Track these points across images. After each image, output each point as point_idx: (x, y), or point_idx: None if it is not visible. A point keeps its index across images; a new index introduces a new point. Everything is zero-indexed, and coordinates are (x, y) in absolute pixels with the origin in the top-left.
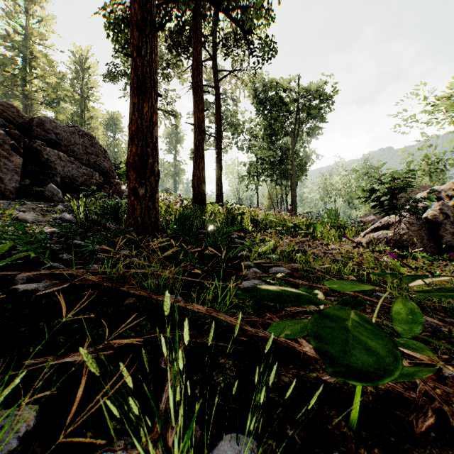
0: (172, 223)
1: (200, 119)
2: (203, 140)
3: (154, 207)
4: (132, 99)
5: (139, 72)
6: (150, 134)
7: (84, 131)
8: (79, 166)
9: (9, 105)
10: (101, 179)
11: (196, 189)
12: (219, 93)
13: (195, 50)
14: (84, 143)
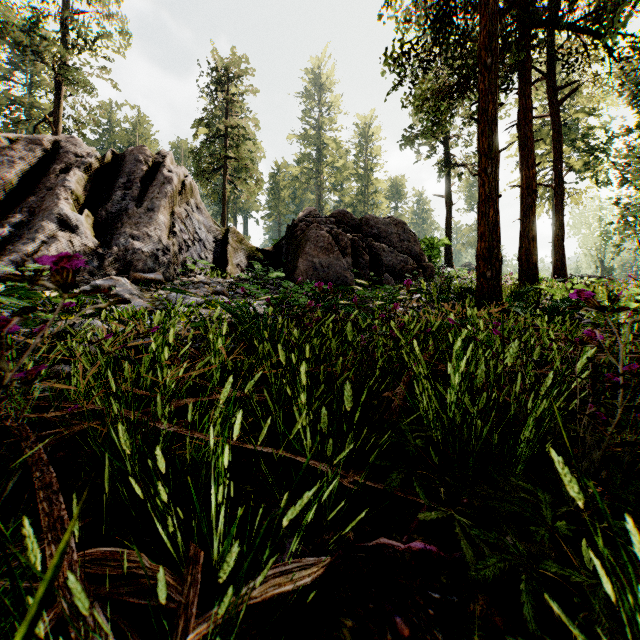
0: (507, 299)
1: (529, 178)
2: (534, 202)
3: (498, 285)
4: (480, 209)
5: (485, 187)
6: (494, 231)
7: (397, 220)
8: (396, 254)
9: (344, 212)
10: (414, 264)
11: (523, 264)
12: (558, 121)
13: (522, 95)
14: (398, 231)
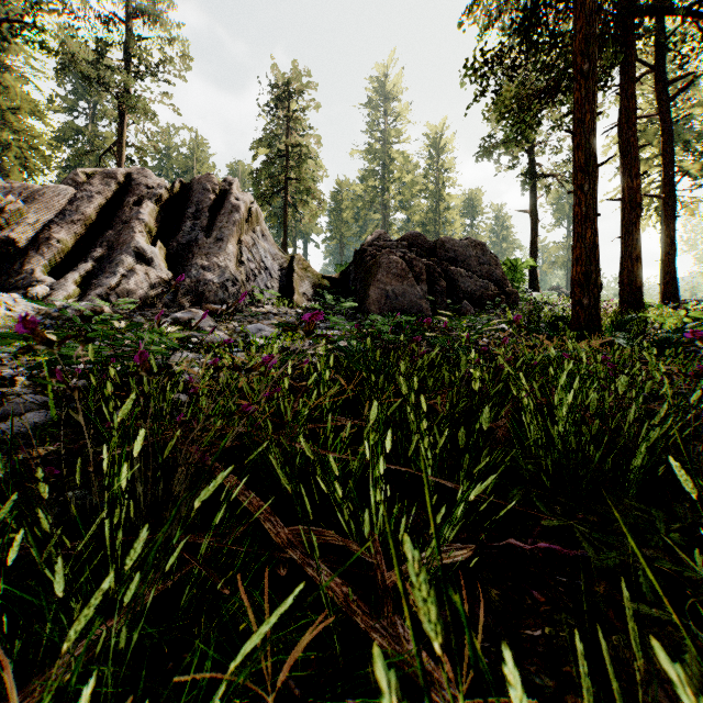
0: (607, 328)
1: (632, 190)
2: (639, 216)
3: (597, 314)
4: (576, 230)
5: (582, 205)
6: (592, 254)
7: (475, 241)
8: (475, 280)
9: (417, 234)
10: (496, 289)
11: (625, 288)
12: (668, 121)
13: (624, 95)
14: (477, 254)
